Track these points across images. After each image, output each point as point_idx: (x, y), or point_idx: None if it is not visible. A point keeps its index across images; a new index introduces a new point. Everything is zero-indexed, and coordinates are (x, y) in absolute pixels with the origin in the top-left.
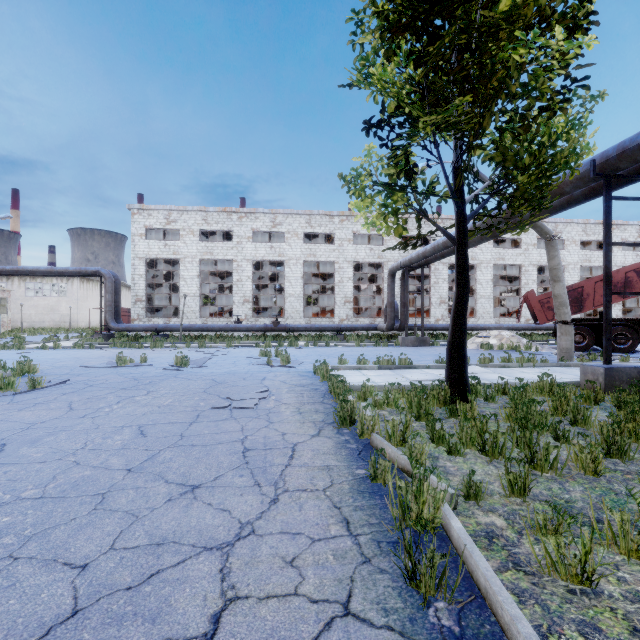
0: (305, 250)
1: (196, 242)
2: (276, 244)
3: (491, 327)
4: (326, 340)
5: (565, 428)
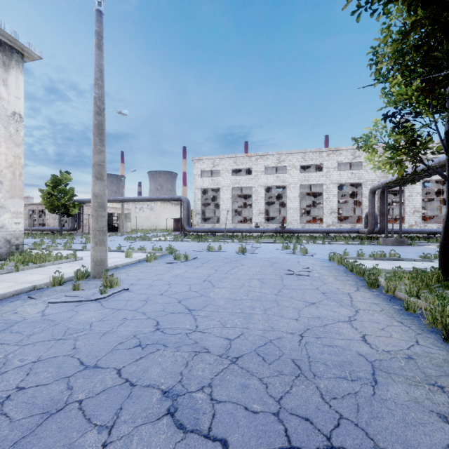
0: (301, 177)
1: (230, 177)
2: (280, 174)
3: None
4: (319, 239)
5: None
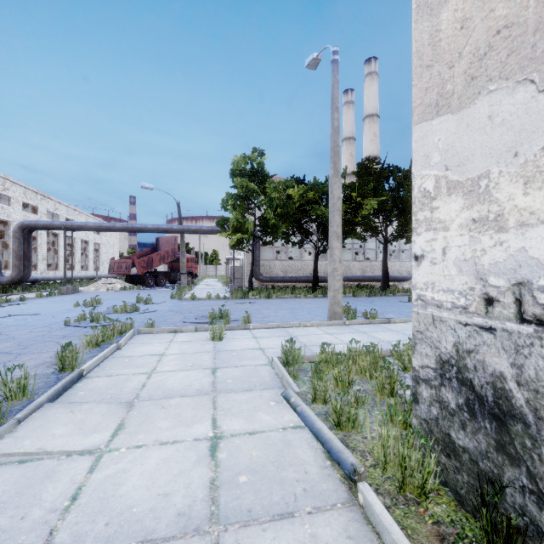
0: None
1: None
2: None
3: (52, 278)
4: None
5: None
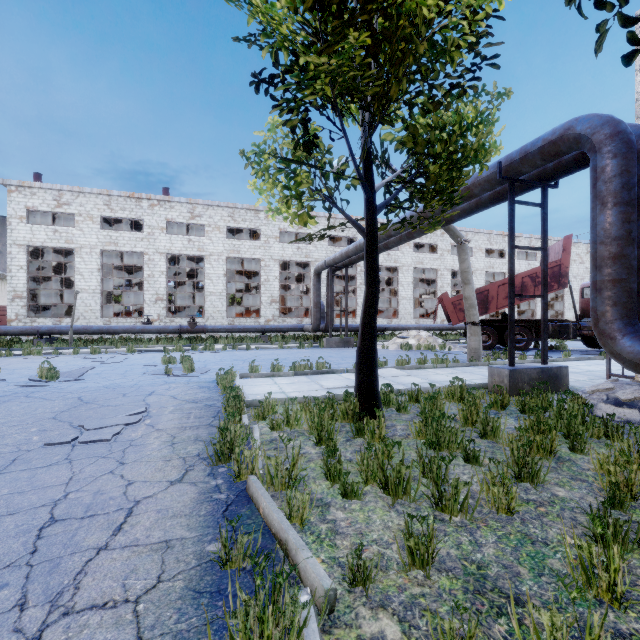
0: (228, 245)
1: (96, 230)
2: (195, 237)
3: (411, 327)
4: (249, 342)
5: (475, 442)
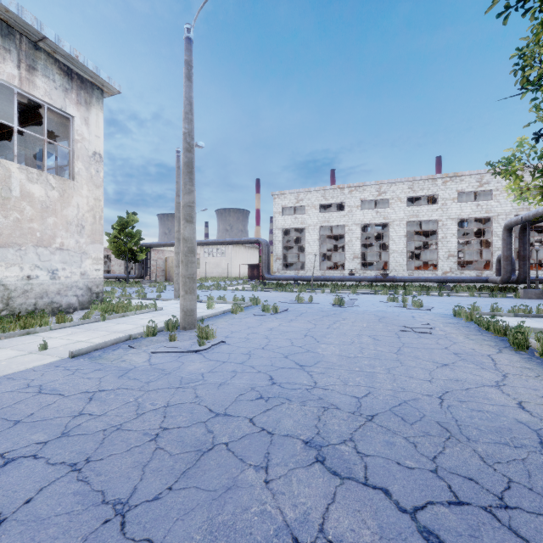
0: (408, 212)
1: (317, 214)
2: (381, 209)
3: None
4: (434, 290)
5: None
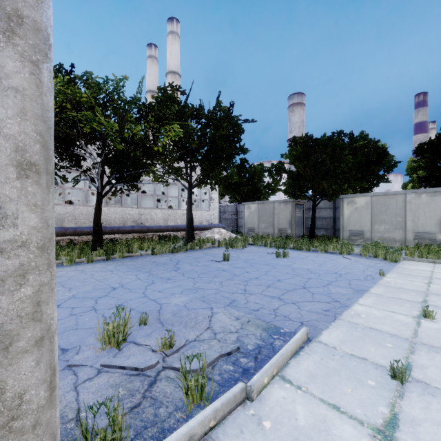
0: None
1: None
2: None
3: None
4: None
5: None
